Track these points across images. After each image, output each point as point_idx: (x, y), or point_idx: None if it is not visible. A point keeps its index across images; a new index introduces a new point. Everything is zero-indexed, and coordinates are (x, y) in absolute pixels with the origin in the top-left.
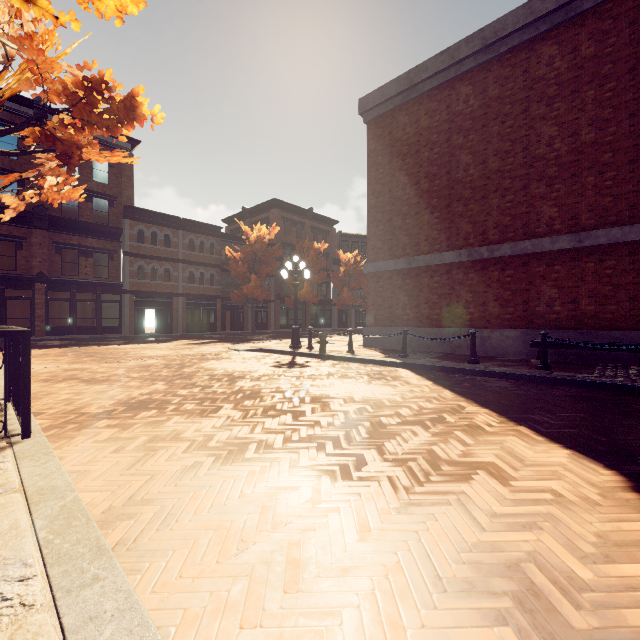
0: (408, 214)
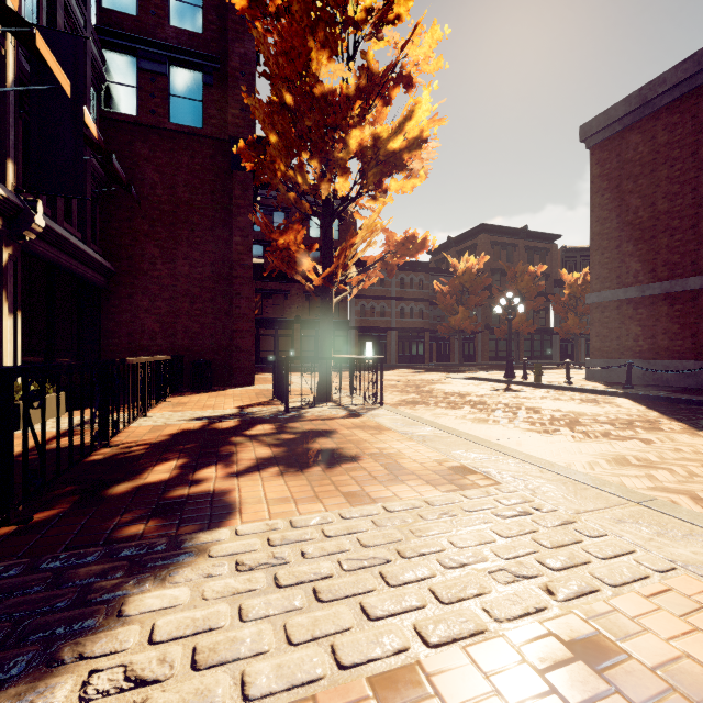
0: (641, 239)
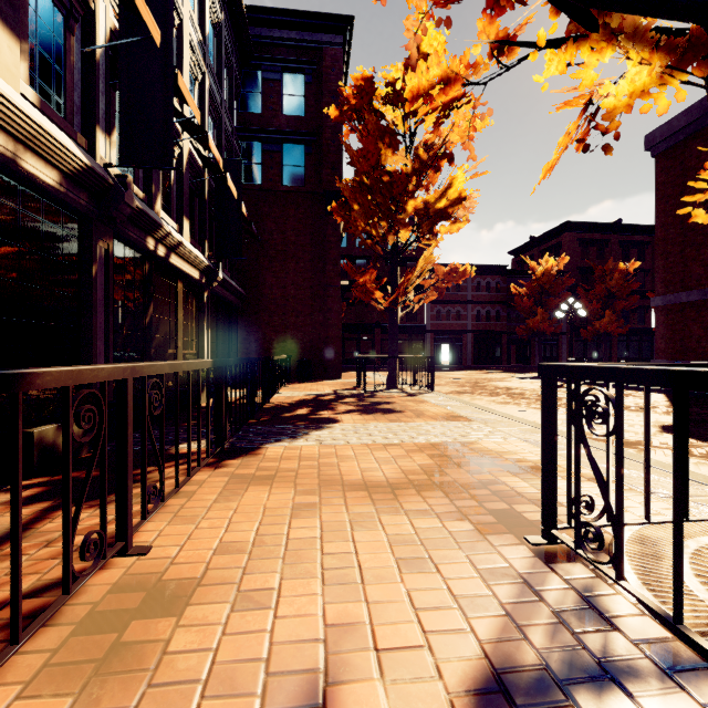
0: (703, 244)
